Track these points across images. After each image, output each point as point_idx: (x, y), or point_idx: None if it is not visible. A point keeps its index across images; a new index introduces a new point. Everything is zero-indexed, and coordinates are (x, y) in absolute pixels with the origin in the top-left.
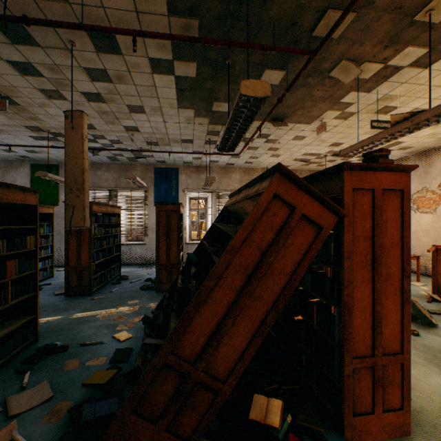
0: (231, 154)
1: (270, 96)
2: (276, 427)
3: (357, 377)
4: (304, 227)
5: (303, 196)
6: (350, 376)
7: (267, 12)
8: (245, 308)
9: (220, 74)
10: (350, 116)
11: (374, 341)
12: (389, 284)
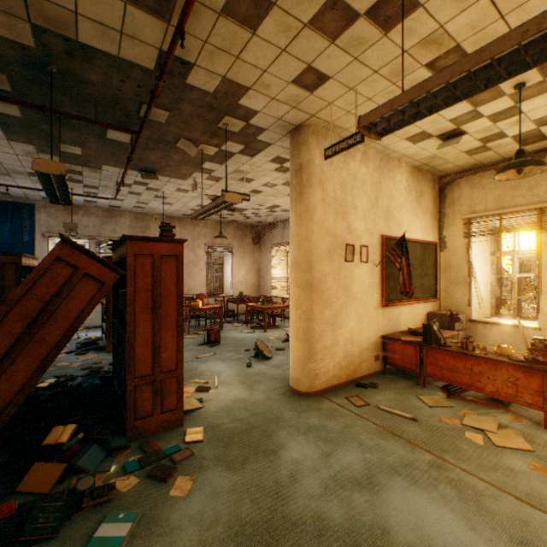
0: (104, 198)
1: (66, 174)
2: (64, 443)
3: (141, 392)
4: (88, 282)
5: (87, 259)
6: (133, 391)
7: (85, 90)
8: (27, 349)
9: (55, 121)
10: (220, 180)
11: (154, 363)
12: (168, 322)
